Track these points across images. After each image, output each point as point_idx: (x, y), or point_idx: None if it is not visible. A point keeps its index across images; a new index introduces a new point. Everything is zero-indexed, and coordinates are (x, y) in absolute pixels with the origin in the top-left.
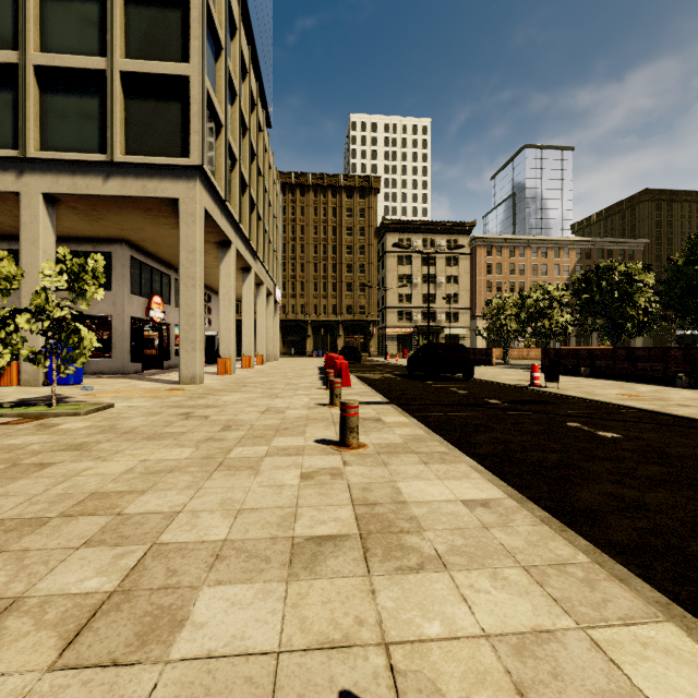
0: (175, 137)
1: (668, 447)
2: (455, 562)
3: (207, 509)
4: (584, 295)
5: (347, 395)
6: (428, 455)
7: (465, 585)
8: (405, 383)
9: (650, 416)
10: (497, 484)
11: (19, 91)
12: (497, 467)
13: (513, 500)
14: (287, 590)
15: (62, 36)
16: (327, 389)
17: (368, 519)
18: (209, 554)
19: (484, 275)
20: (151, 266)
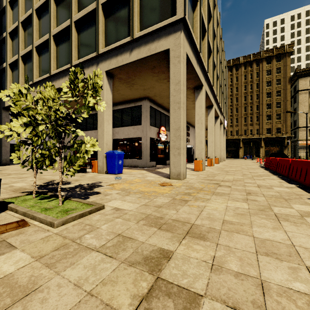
0: (167, 8)
1: None
2: None
3: None
4: None
5: None
6: None
7: None
8: None
9: None
10: None
11: (96, 21)
12: None
13: None
14: None
15: None
16: None
17: None
18: None
19: None
20: (160, 111)
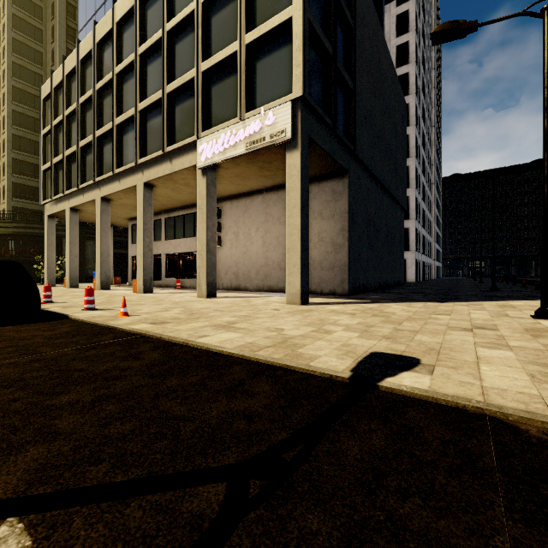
0: None
1: None
2: None
3: None
4: None
5: None
6: None
7: None
8: None
9: None
10: None
11: None
12: None
13: None
14: None
15: None
16: None
17: None
18: None
19: None
20: None
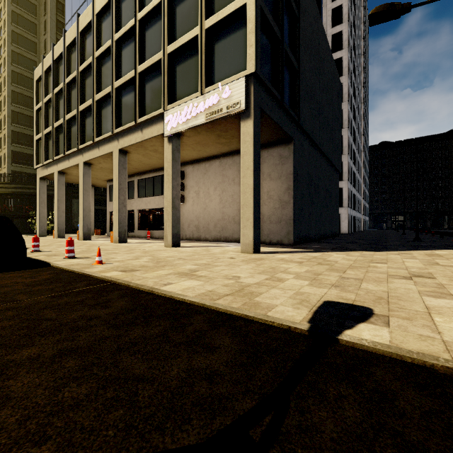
0: None
1: None
2: None
3: None
4: None
5: None
6: None
7: None
8: None
9: None
10: None
11: None
12: None
13: None
14: None
15: None
16: None
17: None
18: None
19: None
20: None
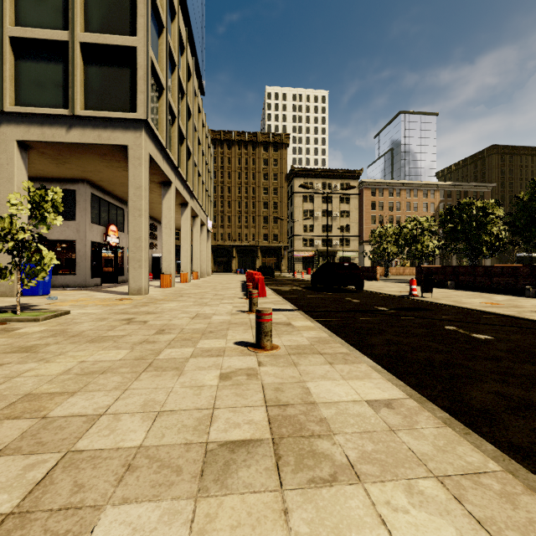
0: (124, 96)
1: (535, 348)
2: (367, 471)
3: (129, 412)
4: (448, 225)
5: (263, 303)
6: (332, 356)
7: (381, 501)
8: (309, 294)
9: (511, 320)
10: (397, 384)
11: None
12: (393, 366)
13: (413, 400)
14: (195, 510)
15: (33, 14)
16: (247, 299)
17: (280, 422)
18: (121, 464)
19: (370, 210)
20: (108, 201)
